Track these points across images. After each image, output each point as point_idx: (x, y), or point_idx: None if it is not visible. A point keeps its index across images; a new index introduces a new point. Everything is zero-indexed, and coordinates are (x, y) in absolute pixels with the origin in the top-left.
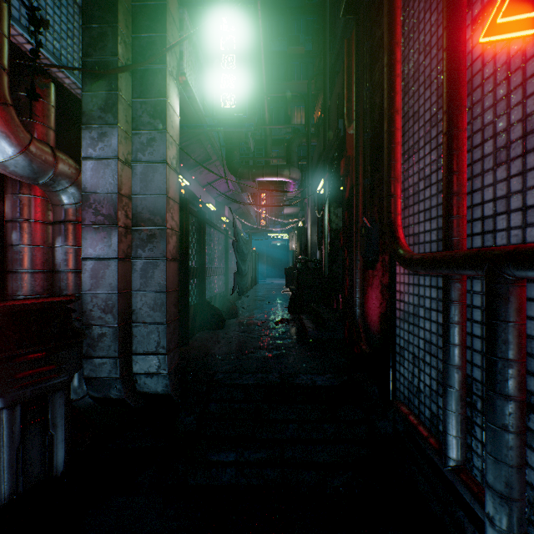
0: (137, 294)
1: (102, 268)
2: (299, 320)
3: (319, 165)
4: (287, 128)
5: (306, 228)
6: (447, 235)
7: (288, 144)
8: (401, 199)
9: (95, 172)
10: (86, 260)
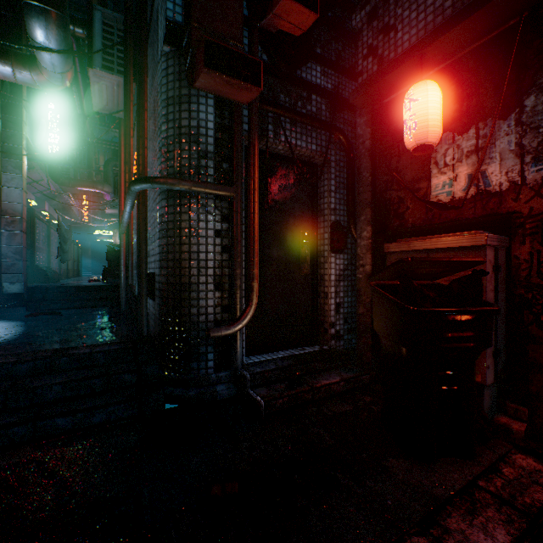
0: (5, 246)
1: None
2: None
3: None
4: (115, 133)
5: None
6: (128, 228)
7: (105, 164)
8: None
9: None
10: None
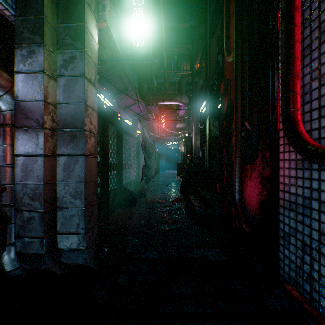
0: (61, 184)
1: (30, 163)
2: (188, 199)
3: (202, 92)
4: (178, 75)
5: (191, 136)
6: None
7: (179, 81)
8: None
9: (25, 83)
10: (18, 156)
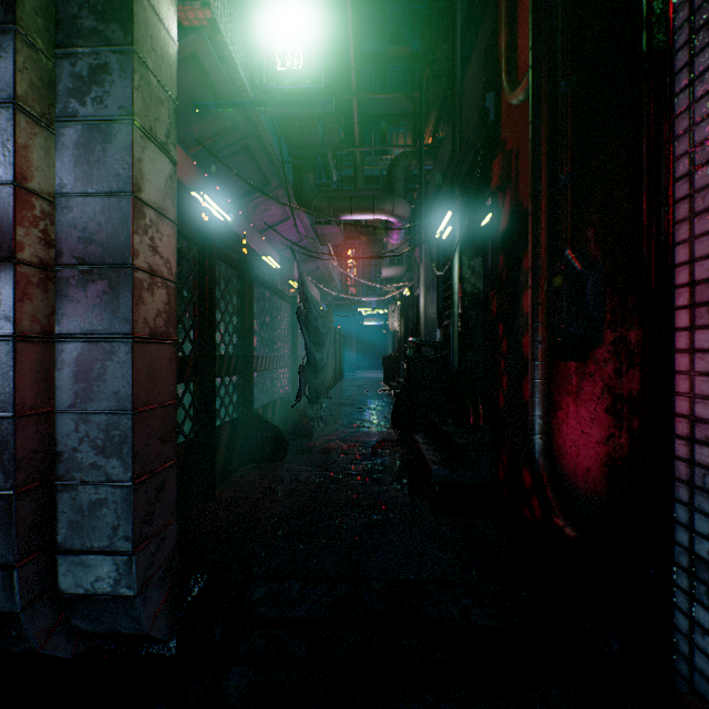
0: (67, 416)
1: None
2: (412, 443)
3: (443, 190)
4: (385, 161)
5: (416, 296)
6: None
7: (389, 168)
8: (701, 185)
9: None
10: None
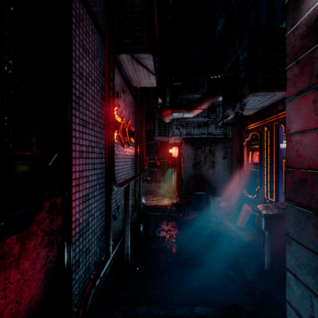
0: None
1: None
2: None
3: None
4: None
5: None
6: None
7: None
8: (78, 150)
9: None
10: None
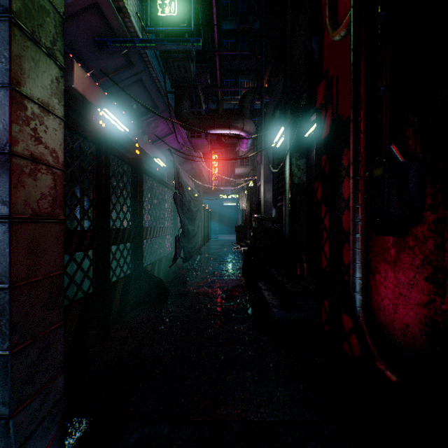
0: None
1: None
2: (256, 288)
3: (278, 112)
4: (237, 100)
5: (258, 186)
6: None
7: (240, 100)
8: None
9: None
10: None
